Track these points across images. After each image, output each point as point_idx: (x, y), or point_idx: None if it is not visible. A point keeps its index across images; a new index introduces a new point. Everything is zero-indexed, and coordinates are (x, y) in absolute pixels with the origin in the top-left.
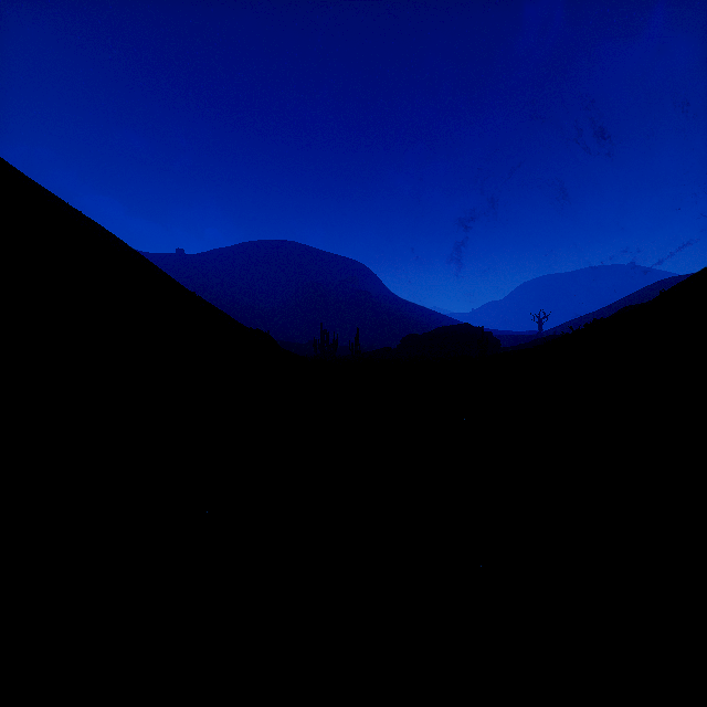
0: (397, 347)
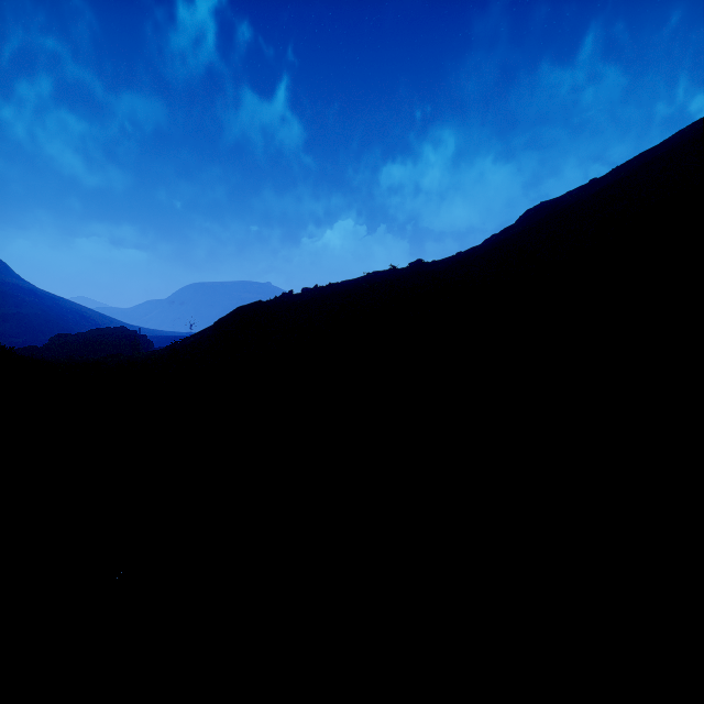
0: (44, 346)
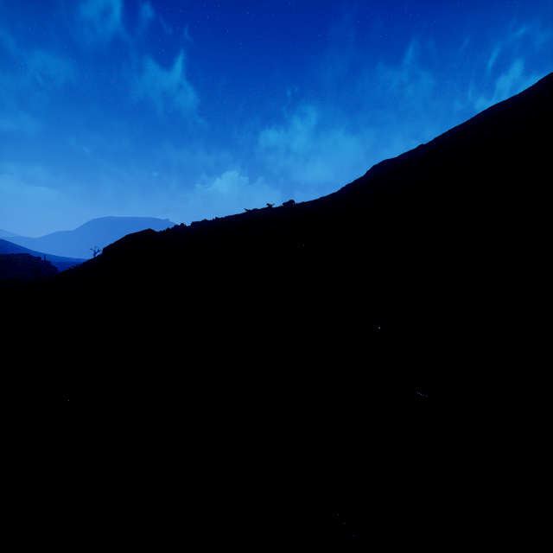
0: None
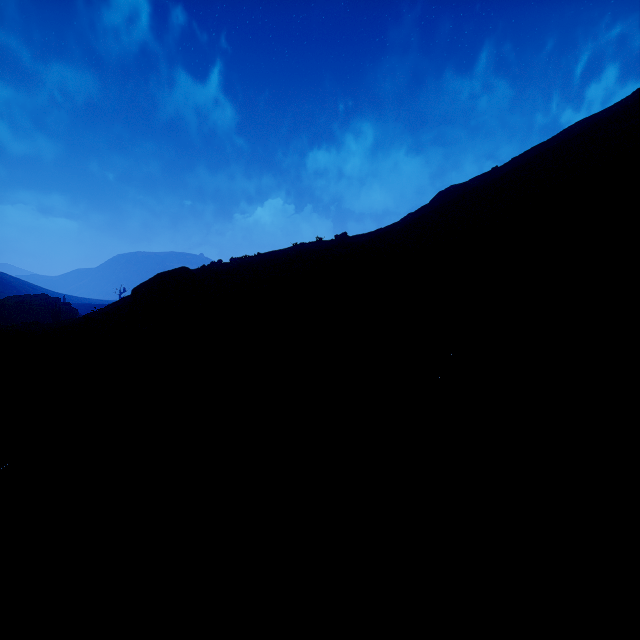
0: None
